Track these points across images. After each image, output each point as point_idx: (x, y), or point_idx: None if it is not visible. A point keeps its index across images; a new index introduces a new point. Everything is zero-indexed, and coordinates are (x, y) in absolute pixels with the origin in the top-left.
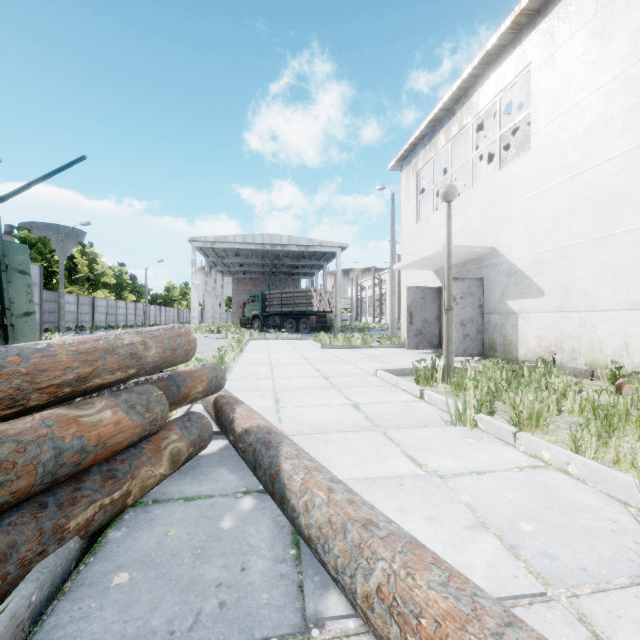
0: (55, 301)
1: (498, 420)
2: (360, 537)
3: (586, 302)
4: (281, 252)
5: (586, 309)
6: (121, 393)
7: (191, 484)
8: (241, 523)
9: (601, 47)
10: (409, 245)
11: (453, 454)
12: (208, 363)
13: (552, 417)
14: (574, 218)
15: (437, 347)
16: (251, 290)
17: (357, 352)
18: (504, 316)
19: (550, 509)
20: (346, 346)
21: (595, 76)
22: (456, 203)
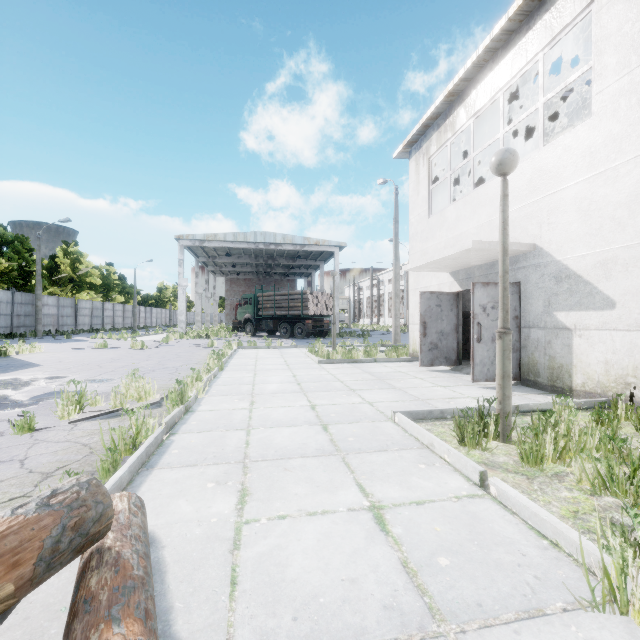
0: (32, 303)
1: None
2: None
3: None
4: (275, 251)
5: None
6: None
7: None
8: None
9: None
10: (419, 243)
11: None
12: (69, 484)
13: None
14: None
15: (455, 363)
16: (245, 291)
17: (360, 370)
18: (551, 332)
19: None
20: (347, 360)
21: None
22: (481, 191)
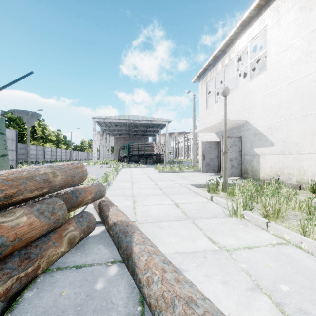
0: (25, 148)
1: (255, 213)
2: (184, 313)
3: (296, 149)
4: (138, 124)
5: (296, 152)
6: (36, 204)
7: (81, 256)
8: (108, 285)
9: (305, 15)
10: (202, 120)
11: (233, 235)
12: (95, 182)
13: (286, 213)
14: (290, 105)
15: (217, 172)
16: (123, 143)
17: (176, 174)
18: (252, 156)
19: (296, 274)
20: (171, 171)
21: (301, 30)
22: (227, 98)
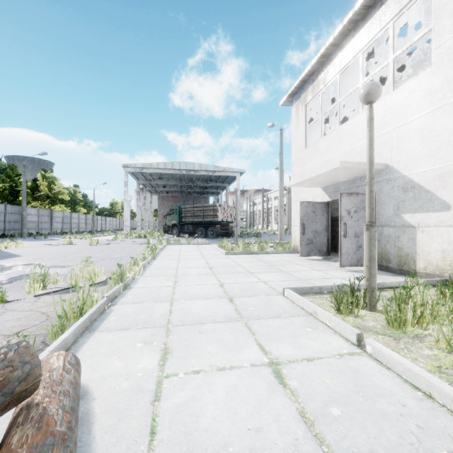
0: (19, 213)
1: None
2: None
3: None
4: (194, 176)
5: None
6: None
7: None
8: None
9: None
10: (298, 167)
11: None
12: None
13: None
14: None
15: (326, 254)
16: (172, 205)
17: (256, 259)
18: (399, 229)
19: None
20: (246, 252)
21: None
22: (345, 127)
